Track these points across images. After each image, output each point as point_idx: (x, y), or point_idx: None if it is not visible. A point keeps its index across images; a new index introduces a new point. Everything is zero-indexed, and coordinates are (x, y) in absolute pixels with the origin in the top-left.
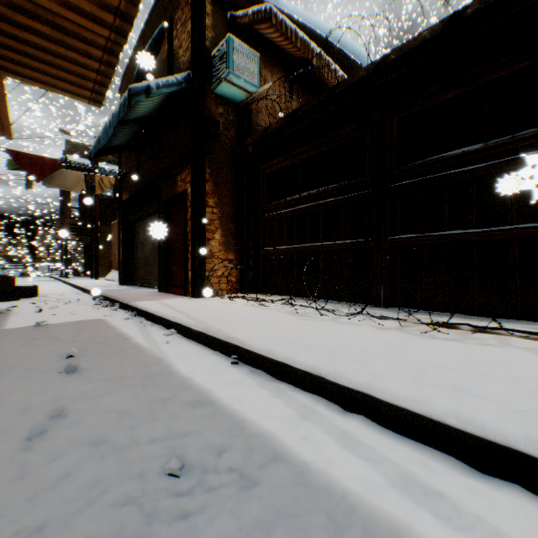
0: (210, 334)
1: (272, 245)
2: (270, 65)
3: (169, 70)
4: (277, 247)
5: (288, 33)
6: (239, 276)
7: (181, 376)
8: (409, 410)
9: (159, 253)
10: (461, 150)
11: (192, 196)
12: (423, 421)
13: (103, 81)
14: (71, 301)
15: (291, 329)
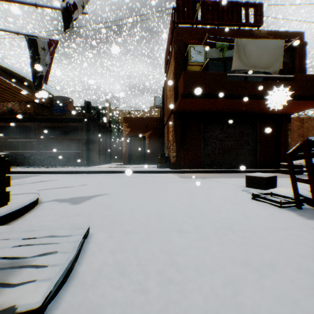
0: None
1: (1, 150)
2: None
3: None
4: (3, 151)
5: None
6: None
7: None
8: (32, 171)
9: None
10: (54, 136)
11: None
12: (33, 172)
13: None
14: None
15: (14, 169)
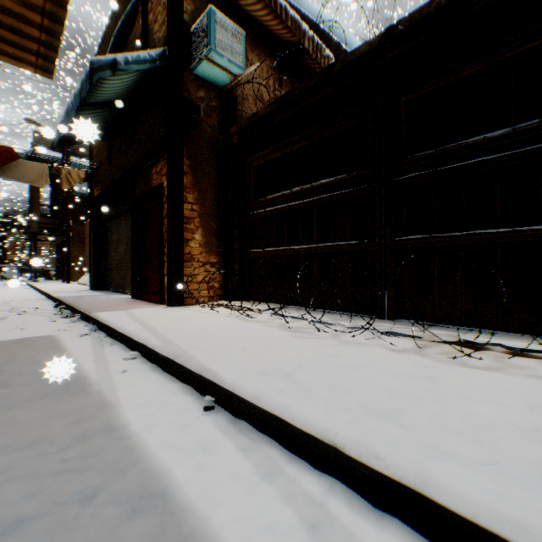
0: (179, 362)
1: (260, 247)
2: (257, 49)
3: (143, 48)
4: (266, 249)
5: (278, 9)
6: (222, 281)
7: (128, 435)
8: (503, 537)
9: (132, 255)
10: (483, 136)
11: (168, 190)
12: None
13: (50, 43)
14: (26, 310)
15: (284, 355)
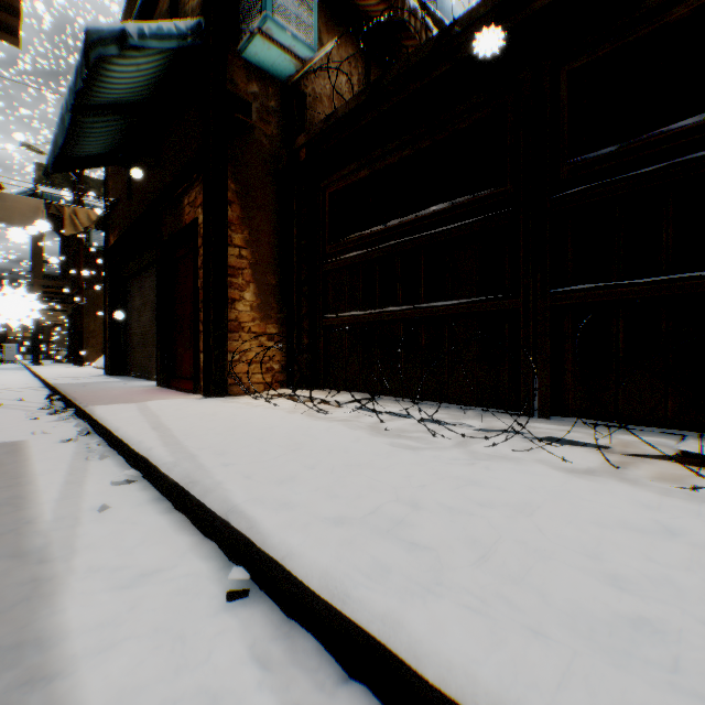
0: (194, 494)
1: (339, 311)
2: (335, 31)
3: None
4: (347, 313)
5: None
6: (285, 361)
7: (52, 670)
8: None
9: (157, 325)
10: (704, 115)
11: (205, 227)
12: None
13: None
14: (1, 403)
15: (381, 480)
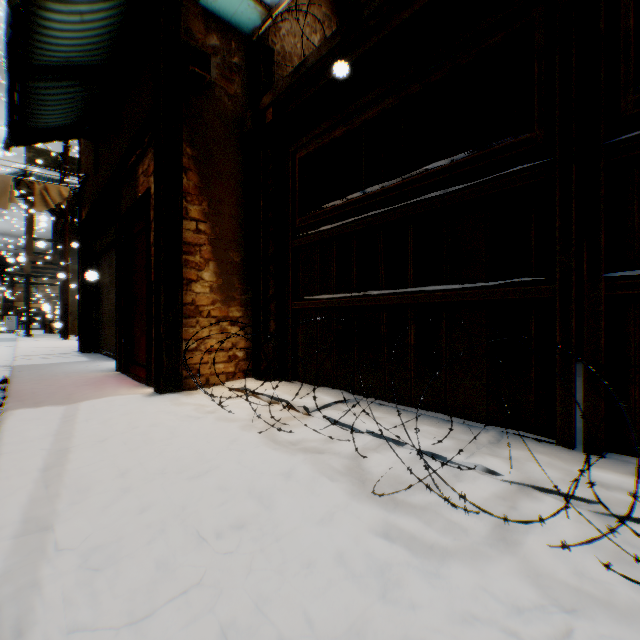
0: None
1: (310, 293)
2: None
3: None
4: (319, 296)
5: None
6: (250, 347)
7: None
8: None
9: (117, 305)
10: None
11: (156, 197)
12: None
13: None
14: None
15: None
